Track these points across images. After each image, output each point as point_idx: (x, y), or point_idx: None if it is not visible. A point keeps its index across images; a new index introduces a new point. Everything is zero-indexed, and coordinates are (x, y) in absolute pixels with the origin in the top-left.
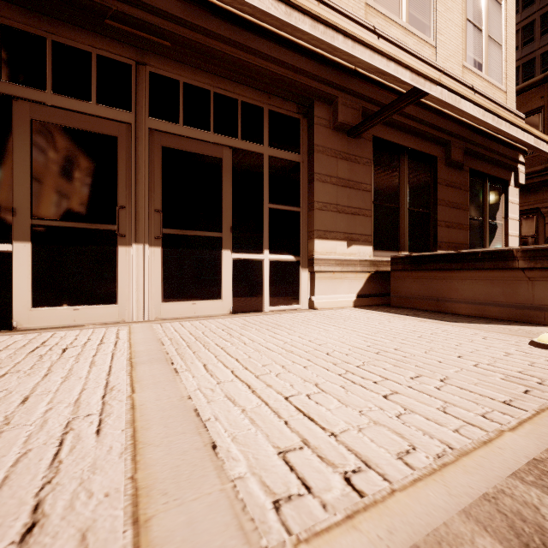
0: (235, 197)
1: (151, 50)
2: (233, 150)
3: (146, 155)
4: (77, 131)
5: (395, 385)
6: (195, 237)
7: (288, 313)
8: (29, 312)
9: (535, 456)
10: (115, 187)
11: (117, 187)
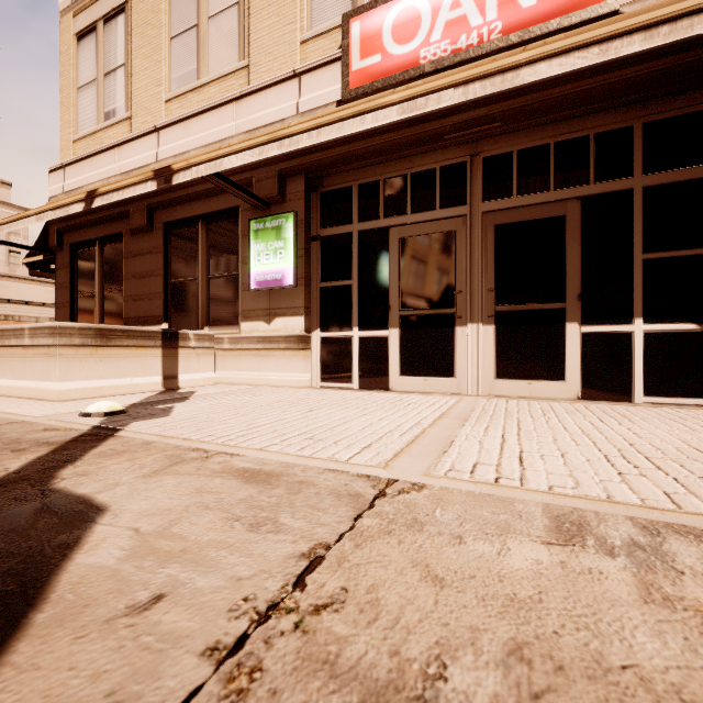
0: (584, 257)
1: (484, 137)
2: (581, 200)
3: (480, 239)
4: (426, 237)
5: (656, 473)
6: (531, 311)
7: (671, 408)
8: (398, 379)
9: (689, 525)
10: (453, 276)
11: (455, 274)
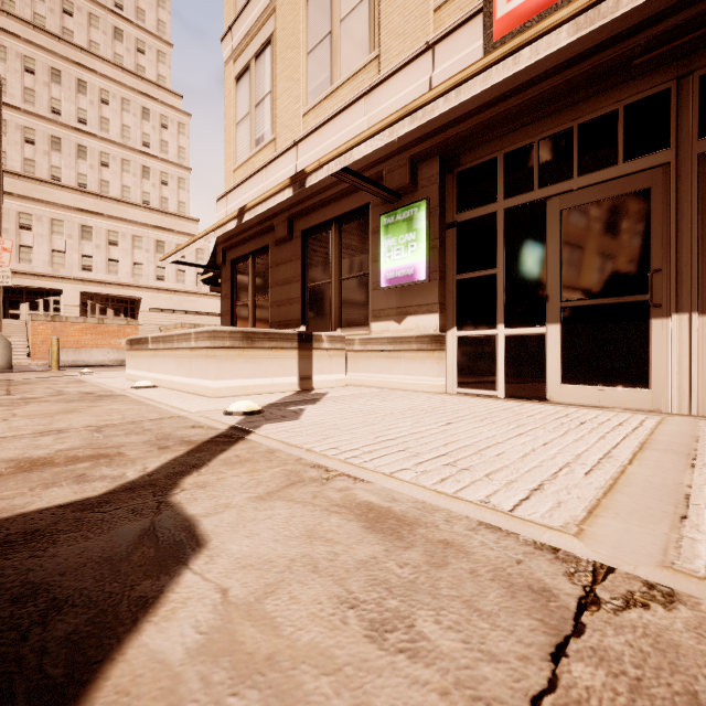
0: None
1: (701, 46)
2: None
3: (693, 193)
4: (602, 202)
5: None
6: None
7: None
8: (558, 387)
9: None
10: (646, 250)
11: (649, 248)
